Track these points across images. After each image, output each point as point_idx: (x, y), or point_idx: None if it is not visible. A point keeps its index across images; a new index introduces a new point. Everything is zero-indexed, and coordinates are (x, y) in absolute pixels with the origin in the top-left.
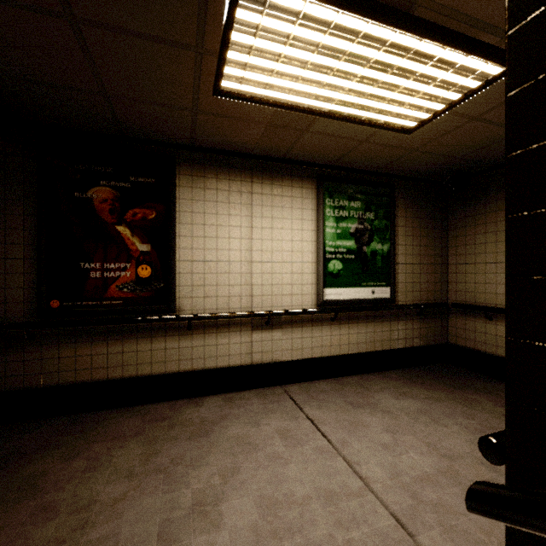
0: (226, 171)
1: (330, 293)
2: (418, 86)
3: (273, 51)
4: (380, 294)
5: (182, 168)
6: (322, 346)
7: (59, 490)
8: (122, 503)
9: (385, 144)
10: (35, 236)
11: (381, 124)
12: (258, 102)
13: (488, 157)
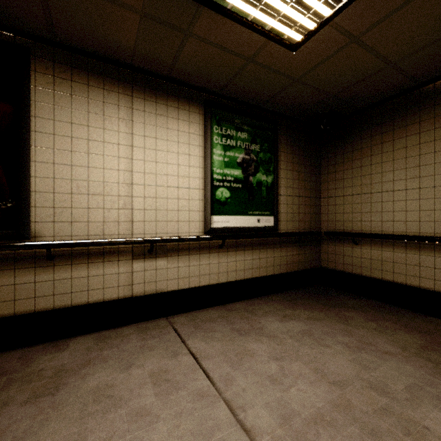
0: (100, 79)
1: (218, 221)
2: None
3: None
4: (265, 223)
5: (39, 65)
6: (209, 274)
7: None
8: None
9: (270, 68)
10: None
11: (268, 31)
12: None
13: (357, 97)
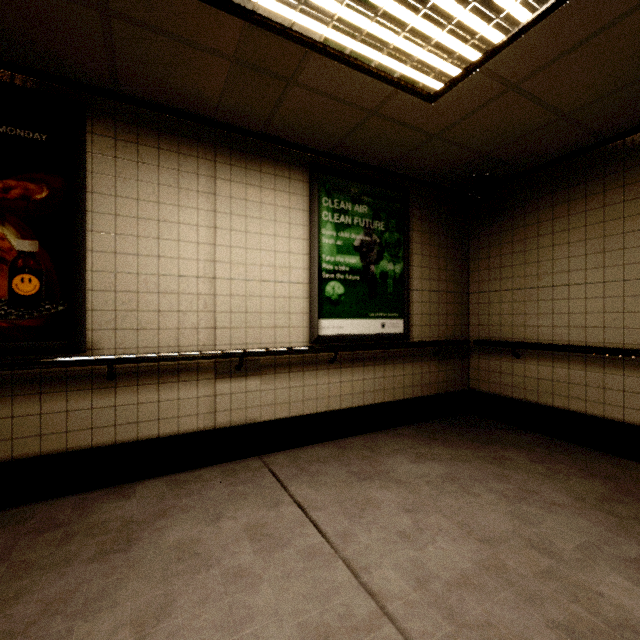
0: (174, 141)
1: (328, 326)
2: (451, 6)
3: None
4: (392, 328)
5: (97, 125)
6: (317, 398)
7: None
8: None
9: (399, 121)
10: None
11: (397, 80)
12: None
13: (518, 157)
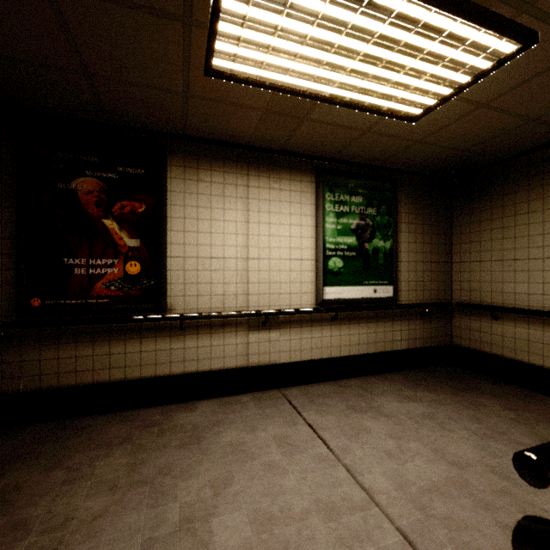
0: (221, 163)
1: (330, 292)
2: (425, 66)
3: (268, 22)
4: (383, 293)
5: (173, 159)
6: (321, 348)
7: (33, 506)
8: (102, 520)
9: (388, 134)
10: (14, 230)
11: (385, 111)
12: (253, 84)
13: (495, 150)
